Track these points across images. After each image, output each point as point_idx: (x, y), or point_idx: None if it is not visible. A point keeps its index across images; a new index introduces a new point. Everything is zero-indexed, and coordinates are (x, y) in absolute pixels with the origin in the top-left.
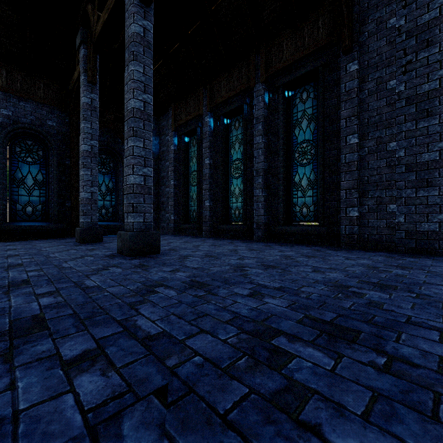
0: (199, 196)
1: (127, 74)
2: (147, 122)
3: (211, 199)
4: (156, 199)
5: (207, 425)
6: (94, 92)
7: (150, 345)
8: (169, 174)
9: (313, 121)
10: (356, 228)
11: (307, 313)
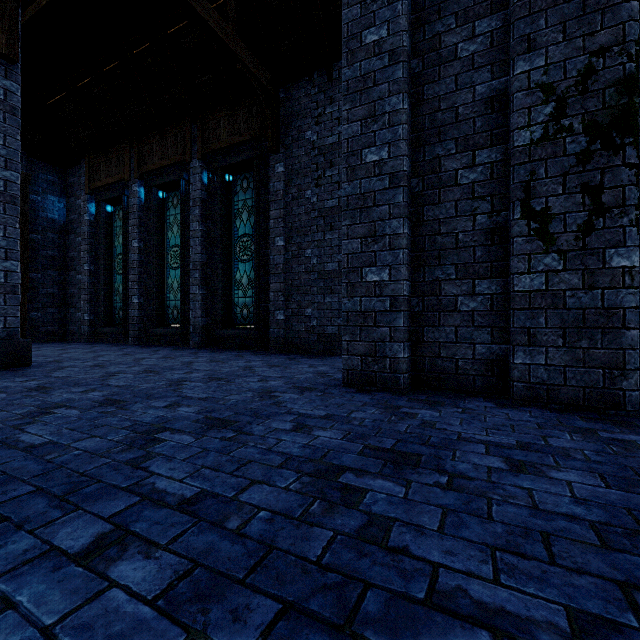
0: (125, 289)
1: None
2: (10, 205)
3: (141, 294)
4: (61, 289)
5: None
6: None
7: None
8: (82, 254)
9: (253, 214)
10: (282, 331)
11: (110, 397)
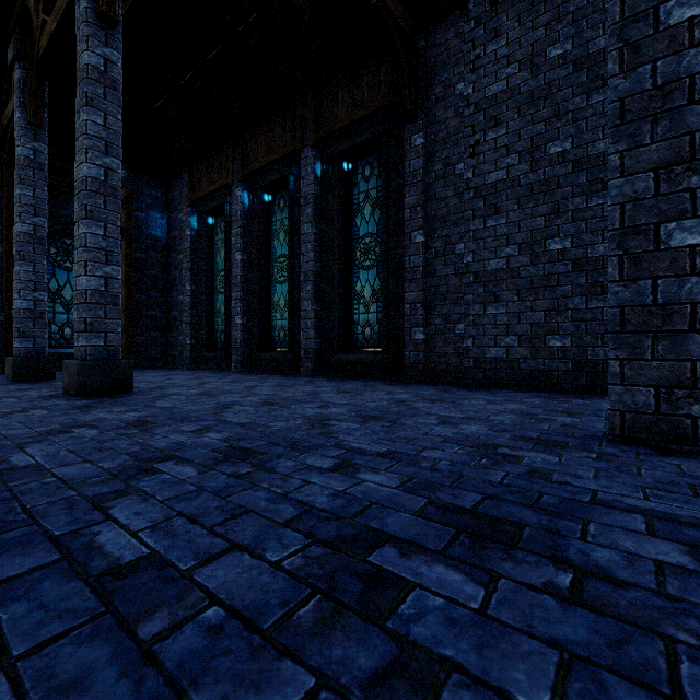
0: (227, 309)
1: (78, 125)
2: (110, 198)
3: (245, 314)
4: (163, 312)
5: (4, 513)
6: (40, 139)
7: (6, 473)
8: (184, 273)
9: (378, 208)
10: (421, 355)
11: (235, 443)
